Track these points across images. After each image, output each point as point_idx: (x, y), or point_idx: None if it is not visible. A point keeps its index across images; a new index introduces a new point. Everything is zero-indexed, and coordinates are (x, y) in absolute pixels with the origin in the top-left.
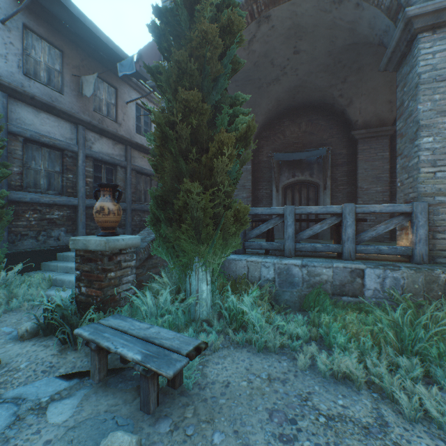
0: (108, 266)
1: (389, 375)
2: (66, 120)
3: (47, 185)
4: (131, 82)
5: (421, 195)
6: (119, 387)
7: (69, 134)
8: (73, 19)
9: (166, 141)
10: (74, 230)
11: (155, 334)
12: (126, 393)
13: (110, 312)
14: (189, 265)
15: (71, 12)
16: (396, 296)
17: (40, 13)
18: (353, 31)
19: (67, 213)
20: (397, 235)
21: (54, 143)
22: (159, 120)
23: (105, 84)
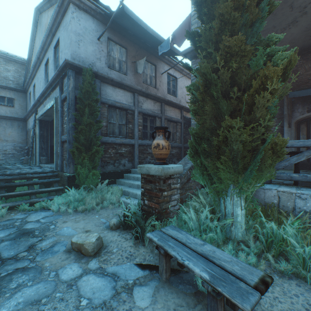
0: (163, 187)
1: None
2: (128, 91)
3: (119, 132)
4: (164, 59)
5: None
6: (180, 288)
7: (129, 99)
8: (133, 25)
9: (209, 87)
10: (132, 160)
11: (211, 253)
12: (186, 296)
13: (164, 221)
14: (224, 191)
15: (132, 21)
16: None
17: (115, 28)
18: None
19: (128, 149)
20: None
21: (122, 106)
22: (204, 69)
23: (149, 64)
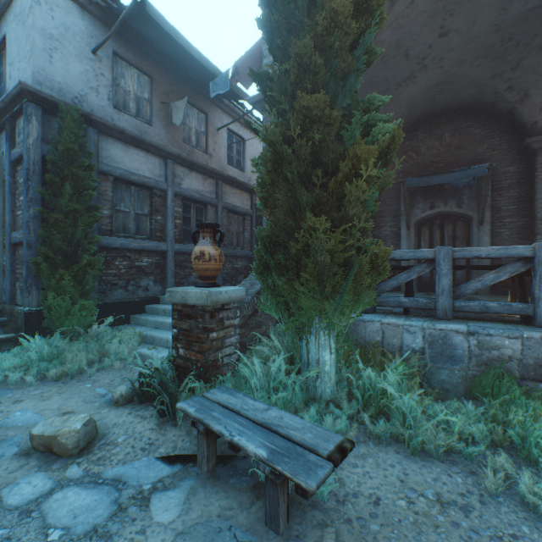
0: (209, 325)
1: None
2: (155, 155)
3: (136, 229)
4: (222, 105)
5: None
6: (231, 483)
7: (157, 170)
8: (163, 38)
9: (281, 165)
10: (162, 279)
11: (276, 420)
12: (240, 493)
13: (212, 381)
14: (307, 327)
15: (161, 30)
16: None
17: (129, 37)
18: None
19: (155, 260)
20: None
21: (143, 182)
22: (273, 137)
23: (194, 110)
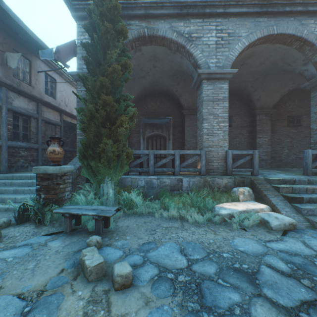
0: (60, 182)
1: (187, 213)
2: None
3: None
4: None
5: (204, 147)
6: (79, 234)
7: None
8: (5, 15)
9: (94, 118)
10: None
11: (96, 208)
12: (83, 235)
13: (61, 206)
14: (103, 180)
15: (6, 12)
16: (193, 188)
17: None
18: (181, 66)
19: None
20: (197, 164)
21: None
22: (92, 108)
23: (22, 57)
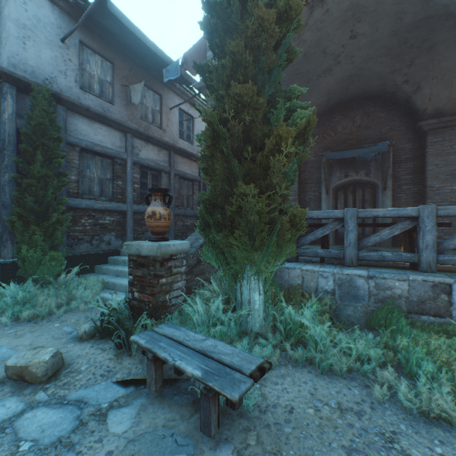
0: (160, 272)
1: None
2: (116, 129)
3: (100, 192)
4: (174, 88)
5: None
6: (175, 400)
7: (118, 142)
8: (123, 31)
9: (218, 141)
10: (123, 235)
11: (211, 348)
12: (182, 407)
13: (161, 319)
14: (240, 273)
15: (121, 24)
16: None
17: (93, 29)
18: (428, 2)
19: (117, 218)
20: None
21: (106, 152)
22: (212, 119)
23: (151, 92)
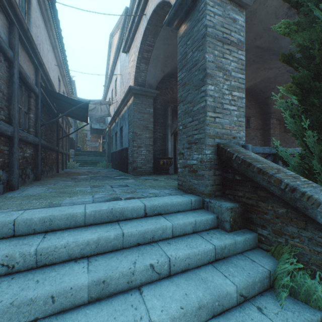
0: None
1: None
2: None
3: None
4: None
5: None
6: None
7: None
8: None
9: None
10: None
11: None
12: None
13: None
14: None
15: None
16: None
17: None
18: (275, 40)
19: None
20: None
21: None
22: None
23: None
